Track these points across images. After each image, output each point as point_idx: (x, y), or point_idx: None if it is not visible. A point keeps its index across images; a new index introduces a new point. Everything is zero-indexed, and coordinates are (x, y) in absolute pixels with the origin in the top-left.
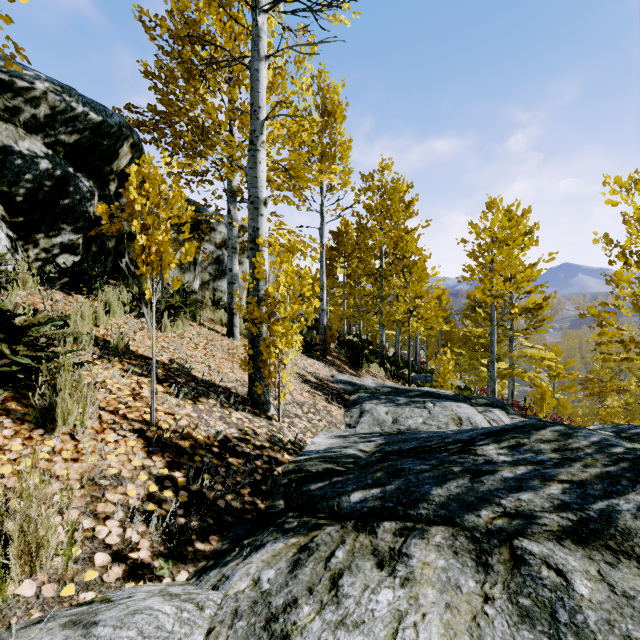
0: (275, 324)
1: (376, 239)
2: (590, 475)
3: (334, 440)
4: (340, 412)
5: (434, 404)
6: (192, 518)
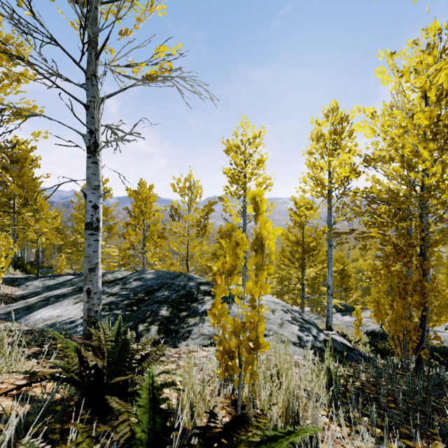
0: (1, 258)
1: (12, 189)
2: None
3: (25, 291)
4: (15, 288)
5: (58, 278)
6: (6, 303)
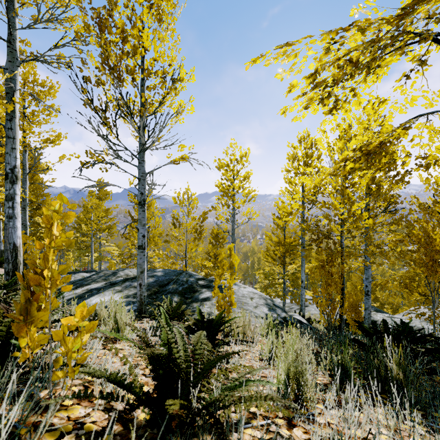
0: (37, 259)
1: None
2: (108, 275)
3: None
4: None
5: (75, 275)
6: None
